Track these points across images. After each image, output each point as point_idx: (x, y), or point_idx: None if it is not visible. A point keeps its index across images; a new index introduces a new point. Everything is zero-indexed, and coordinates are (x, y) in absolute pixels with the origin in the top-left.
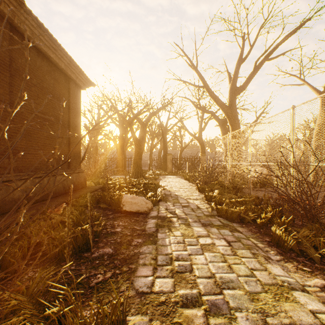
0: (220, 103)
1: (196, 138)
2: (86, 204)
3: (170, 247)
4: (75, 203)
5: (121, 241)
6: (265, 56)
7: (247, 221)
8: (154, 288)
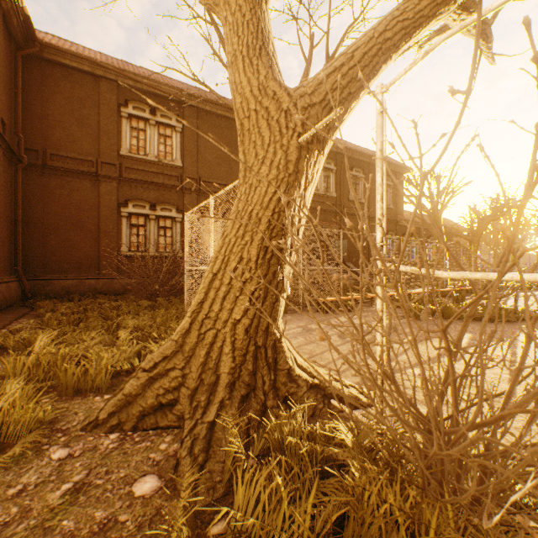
0: None
1: None
2: None
3: None
4: None
5: None
6: None
7: None
8: None
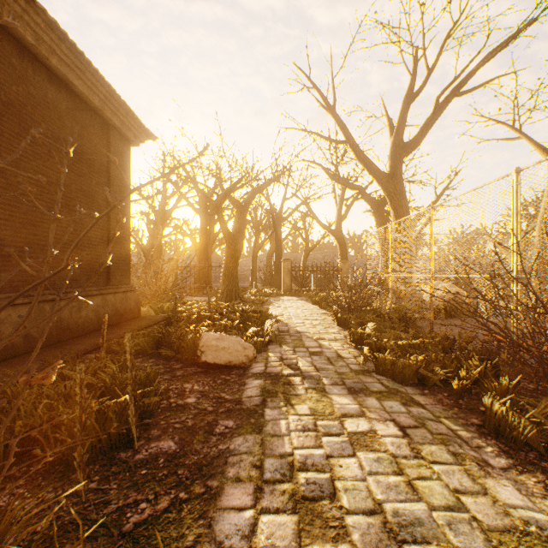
0: (374, 171)
1: (332, 233)
2: (136, 350)
3: (289, 439)
4: (116, 347)
5: (194, 425)
6: (454, 87)
7: (432, 383)
8: (256, 540)
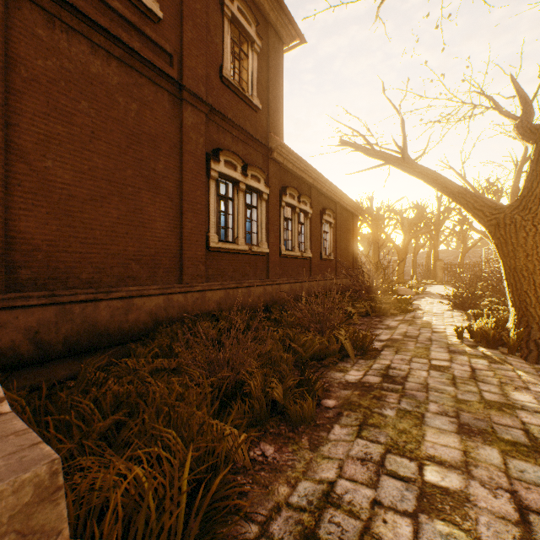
0: None
1: (486, 236)
2: None
3: (421, 300)
4: None
5: None
6: None
7: None
8: (415, 301)
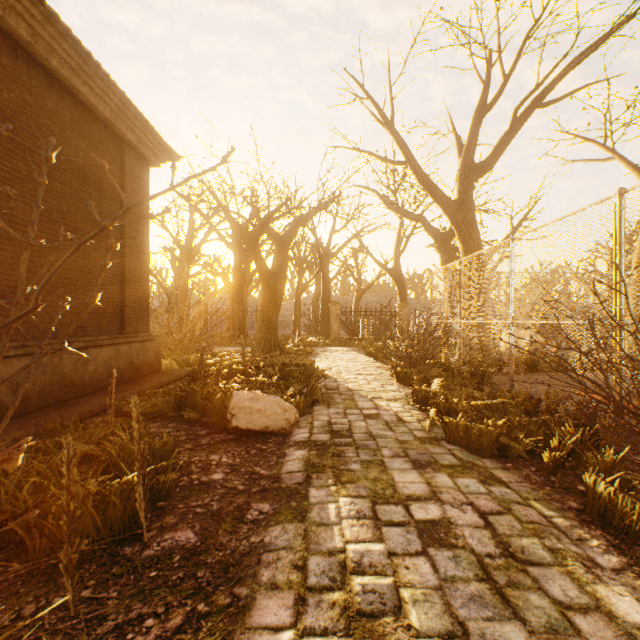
0: (440, 198)
1: (389, 272)
2: (153, 412)
3: (339, 530)
4: (129, 409)
5: (220, 509)
6: (536, 97)
7: (516, 455)
8: None
